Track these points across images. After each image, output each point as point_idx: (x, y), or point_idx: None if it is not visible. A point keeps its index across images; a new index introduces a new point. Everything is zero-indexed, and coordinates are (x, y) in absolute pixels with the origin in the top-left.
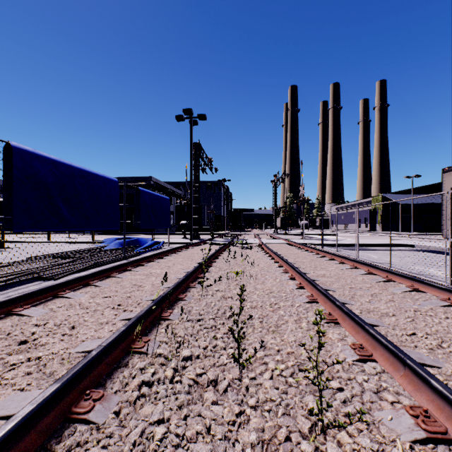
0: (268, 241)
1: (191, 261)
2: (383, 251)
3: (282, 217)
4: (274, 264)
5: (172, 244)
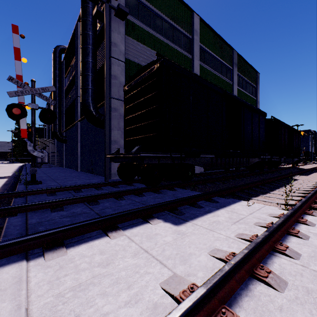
0: None
1: None
2: None
3: None
4: None
5: None
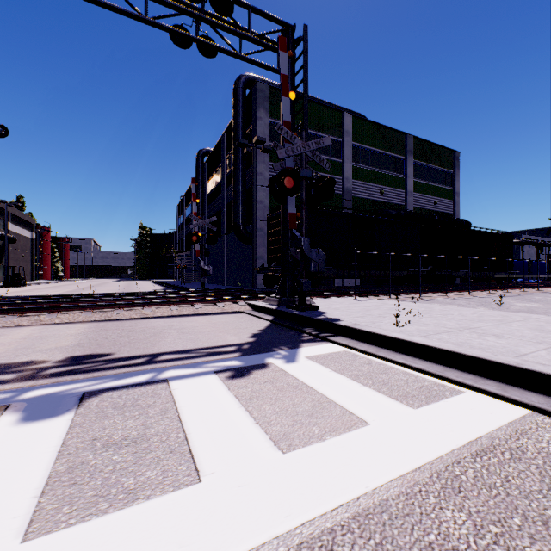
0: None
1: None
2: None
3: None
4: None
5: None
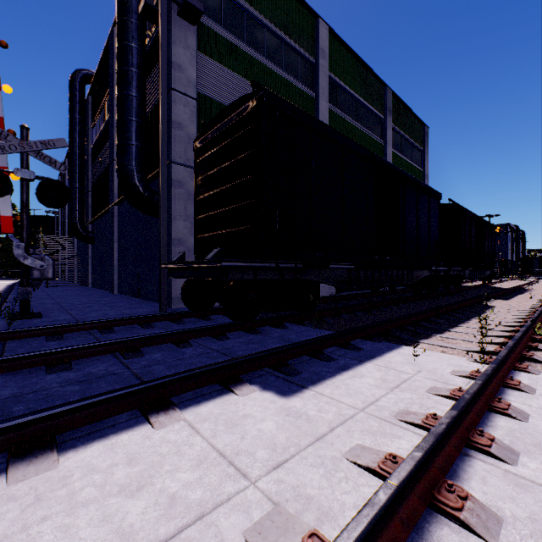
0: None
1: None
2: None
3: None
4: None
5: None
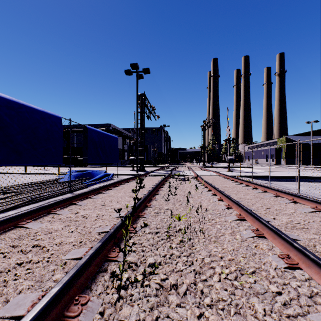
0: (201, 173)
1: (130, 197)
2: (302, 182)
3: (208, 154)
4: (219, 203)
5: (121, 176)
